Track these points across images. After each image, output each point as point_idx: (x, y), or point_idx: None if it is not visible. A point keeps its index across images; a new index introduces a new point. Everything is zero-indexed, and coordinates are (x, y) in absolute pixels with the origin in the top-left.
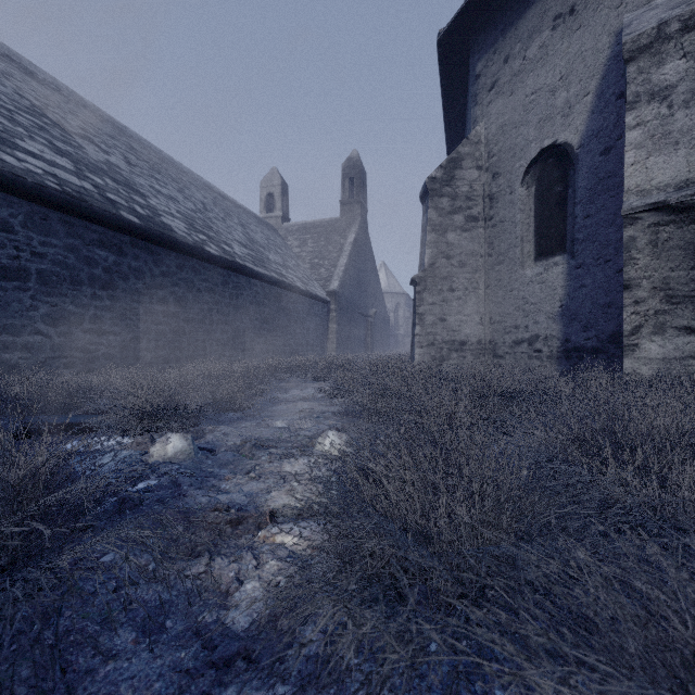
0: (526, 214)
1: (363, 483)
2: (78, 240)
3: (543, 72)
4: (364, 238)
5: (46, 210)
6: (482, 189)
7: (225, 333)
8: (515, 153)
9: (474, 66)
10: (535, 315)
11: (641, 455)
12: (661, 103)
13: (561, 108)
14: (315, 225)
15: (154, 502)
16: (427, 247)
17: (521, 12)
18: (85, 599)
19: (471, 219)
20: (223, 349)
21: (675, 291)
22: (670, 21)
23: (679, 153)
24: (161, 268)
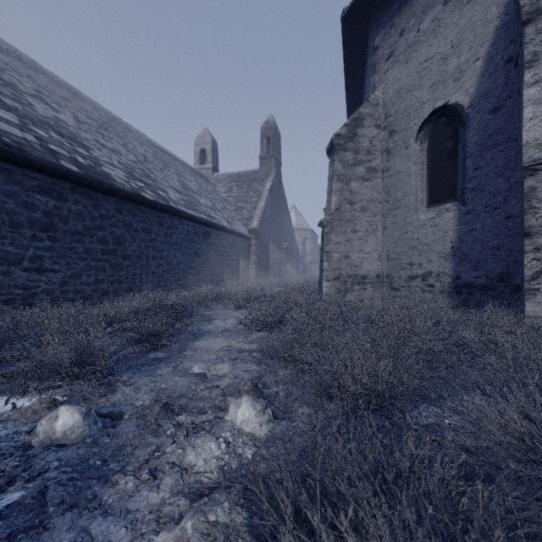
0: (419, 166)
1: None
2: (17, 186)
3: (435, 42)
4: (278, 186)
5: None
6: (380, 145)
7: (160, 267)
8: (409, 113)
9: (372, 40)
10: (428, 254)
11: None
12: None
13: (453, 73)
14: (239, 175)
15: None
16: (333, 194)
17: None
18: None
19: (371, 171)
20: (158, 280)
21: None
22: None
23: None
24: (100, 212)
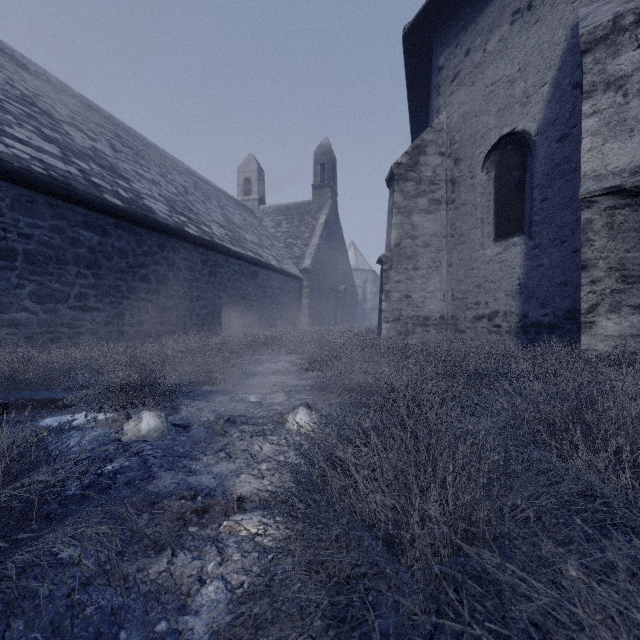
0: (486, 197)
1: (330, 475)
2: (64, 222)
3: (502, 64)
4: (334, 219)
5: (32, 193)
6: (445, 174)
7: (204, 309)
8: (475, 140)
9: (437, 59)
10: (495, 292)
11: (614, 444)
12: (617, 92)
13: (520, 97)
14: (289, 207)
15: (123, 485)
16: (393, 228)
17: (482, 8)
18: (37, 604)
19: (435, 202)
20: (202, 323)
21: (631, 271)
22: (625, 13)
23: (634, 140)
24: (143, 248)
